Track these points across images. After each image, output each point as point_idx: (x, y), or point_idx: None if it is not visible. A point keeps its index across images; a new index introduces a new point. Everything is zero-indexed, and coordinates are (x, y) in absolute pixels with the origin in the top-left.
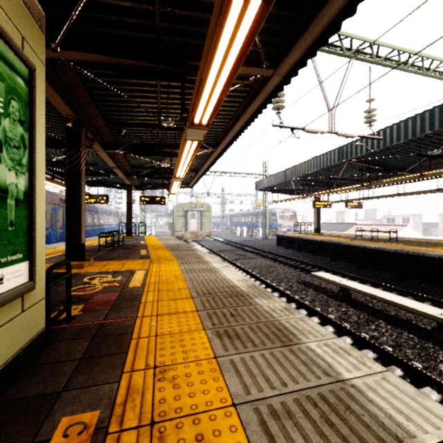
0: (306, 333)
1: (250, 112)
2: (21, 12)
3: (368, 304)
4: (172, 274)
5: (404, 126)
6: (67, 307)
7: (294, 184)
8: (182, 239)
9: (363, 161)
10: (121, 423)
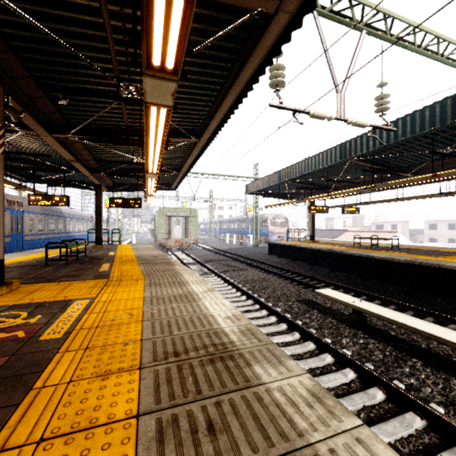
0: None
1: (242, 81)
2: None
3: (389, 331)
4: (126, 307)
5: (420, 116)
6: None
7: (288, 187)
8: (165, 247)
9: (366, 160)
10: None
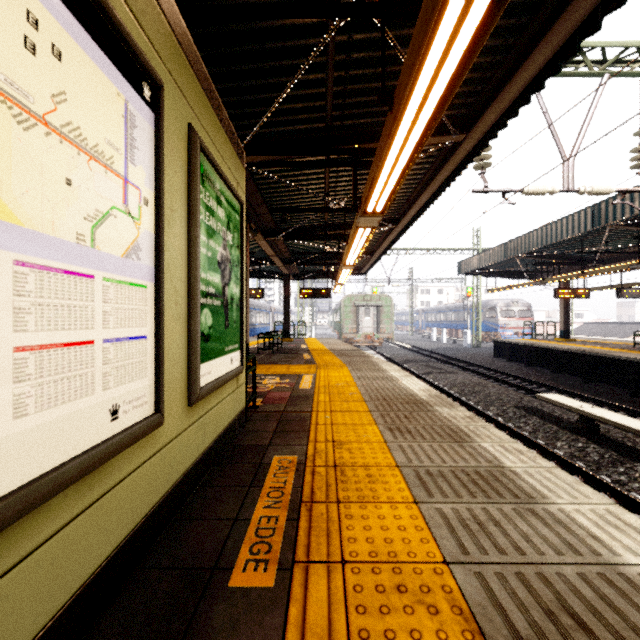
0: (483, 437)
1: (439, 181)
2: (236, 164)
3: (626, 442)
4: (342, 380)
5: None
6: (254, 396)
7: (523, 263)
8: (352, 344)
9: (639, 223)
10: (314, 463)
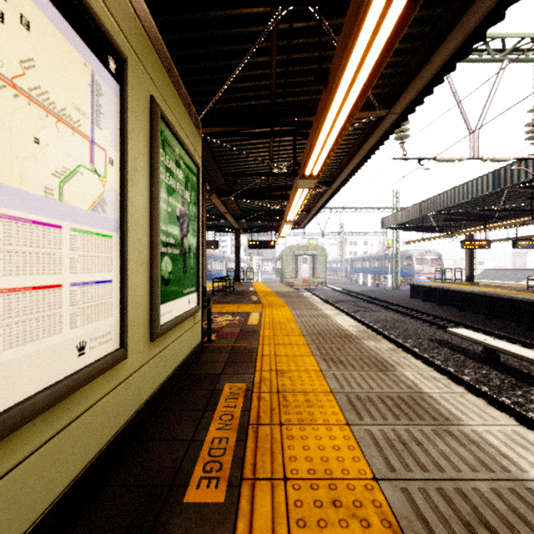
0: (404, 366)
1: (365, 149)
2: (193, 133)
3: (522, 369)
4: (284, 317)
5: None
6: (209, 332)
7: (435, 219)
8: (292, 287)
9: (533, 186)
10: (259, 390)
